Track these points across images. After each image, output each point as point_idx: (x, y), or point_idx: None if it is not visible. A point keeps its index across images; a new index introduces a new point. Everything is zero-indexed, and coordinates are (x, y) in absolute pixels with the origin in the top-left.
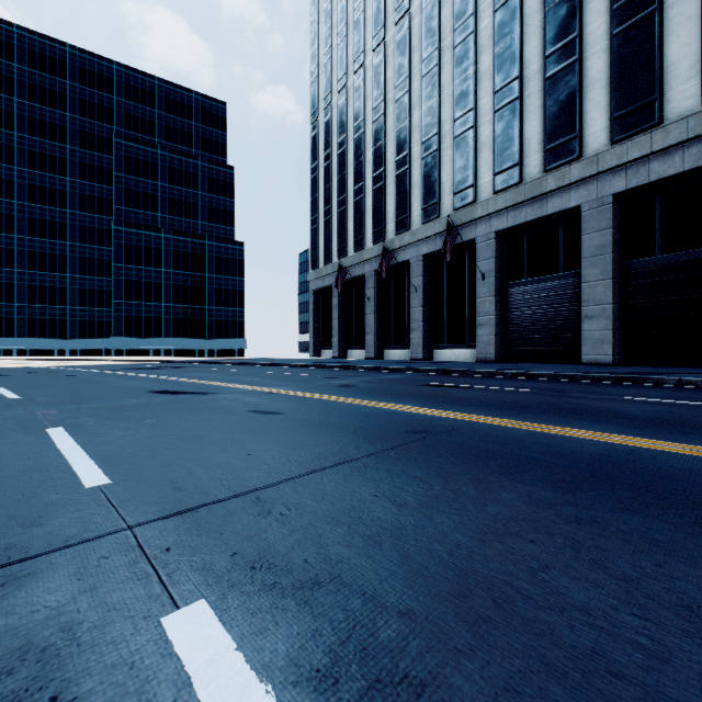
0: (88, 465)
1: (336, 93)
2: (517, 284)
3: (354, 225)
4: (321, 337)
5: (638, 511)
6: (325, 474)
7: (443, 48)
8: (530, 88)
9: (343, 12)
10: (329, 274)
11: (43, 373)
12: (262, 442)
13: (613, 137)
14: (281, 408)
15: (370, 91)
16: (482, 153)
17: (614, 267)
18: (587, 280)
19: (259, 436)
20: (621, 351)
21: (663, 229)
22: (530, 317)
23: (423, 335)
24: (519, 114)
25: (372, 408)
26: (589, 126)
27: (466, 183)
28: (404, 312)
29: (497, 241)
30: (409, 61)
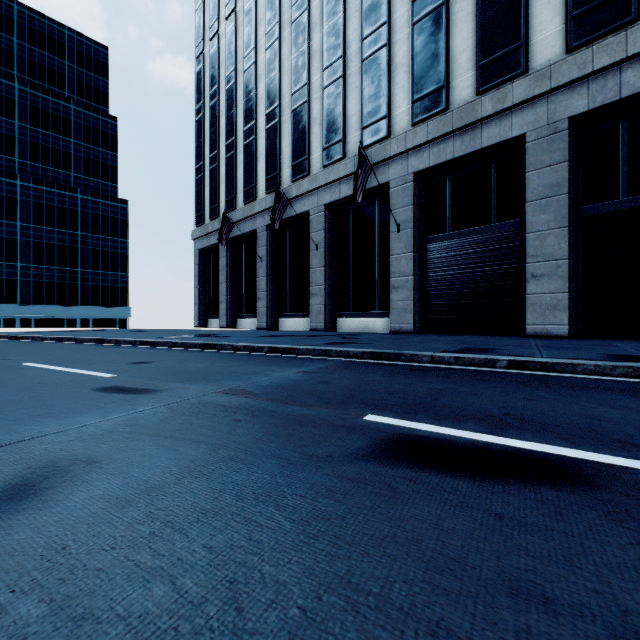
0: None
1: (223, 20)
2: (438, 238)
3: (244, 172)
4: (208, 304)
5: None
6: None
7: None
8: None
9: None
10: (216, 231)
11: None
12: None
13: (572, 42)
14: None
15: (262, 14)
16: (397, 76)
17: (570, 211)
18: (534, 229)
19: None
20: (574, 320)
21: (629, 165)
22: (455, 278)
23: (325, 300)
24: (445, 24)
25: None
26: (537, 32)
27: (378, 114)
28: (302, 274)
29: (416, 185)
30: None
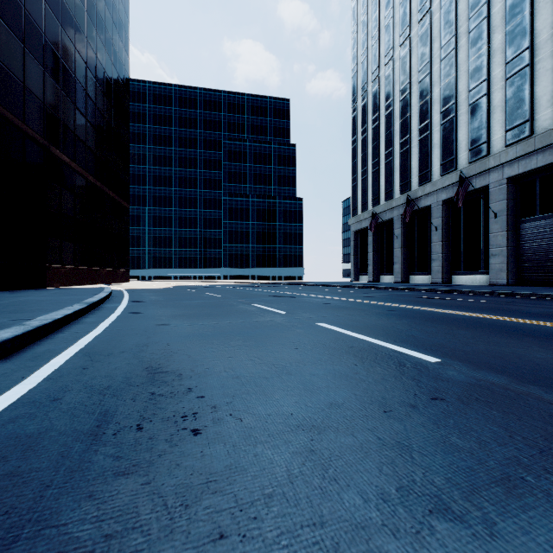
0: (277, 310)
1: (370, 83)
2: (529, 220)
3: (385, 181)
4: (359, 266)
5: (442, 324)
6: (349, 315)
7: (459, 34)
8: (540, 54)
9: (376, 21)
10: (365, 219)
11: (209, 288)
12: (327, 310)
13: None
14: (333, 303)
15: (397, 77)
16: (494, 114)
17: None
18: None
19: (325, 308)
20: None
21: None
22: (542, 248)
23: (442, 263)
24: (529, 78)
25: (377, 304)
26: None
27: (480, 141)
28: (426, 245)
29: (509, 186)
30: (430, 49)
